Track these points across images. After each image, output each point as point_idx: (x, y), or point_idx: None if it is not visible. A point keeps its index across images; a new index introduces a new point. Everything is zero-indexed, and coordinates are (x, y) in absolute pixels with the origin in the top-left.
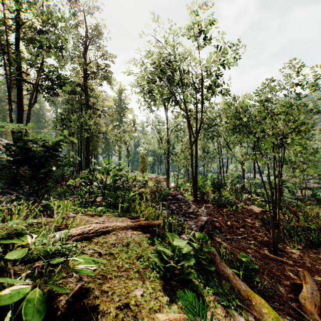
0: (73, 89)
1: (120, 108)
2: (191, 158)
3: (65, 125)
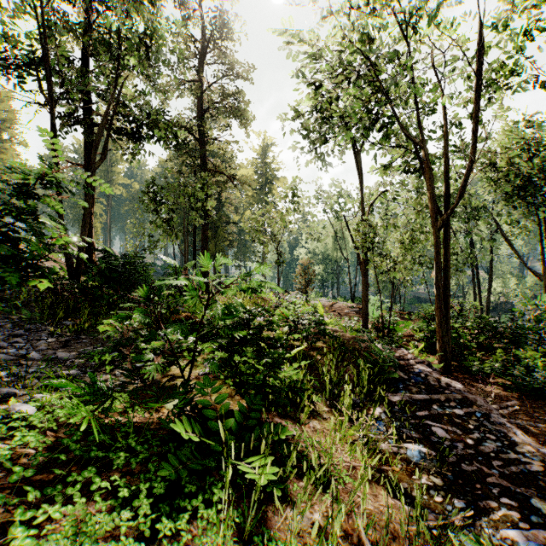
0: (176, 133)
1: (263, 179)
2: (435, 263)
3: (158, 202)
